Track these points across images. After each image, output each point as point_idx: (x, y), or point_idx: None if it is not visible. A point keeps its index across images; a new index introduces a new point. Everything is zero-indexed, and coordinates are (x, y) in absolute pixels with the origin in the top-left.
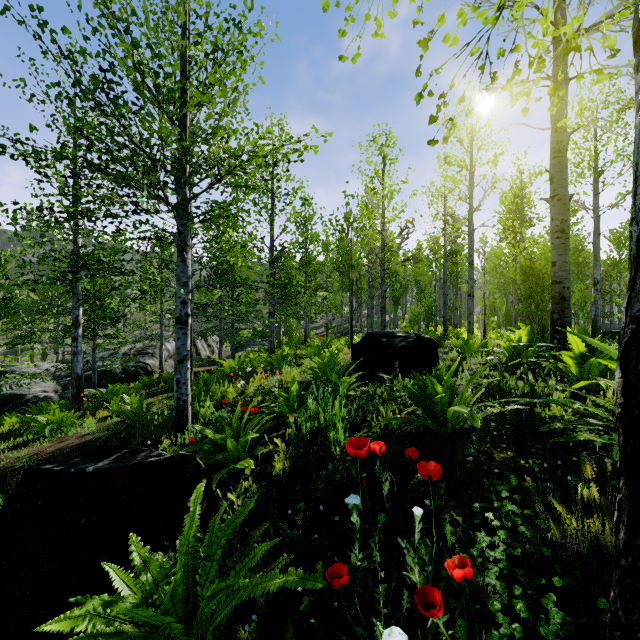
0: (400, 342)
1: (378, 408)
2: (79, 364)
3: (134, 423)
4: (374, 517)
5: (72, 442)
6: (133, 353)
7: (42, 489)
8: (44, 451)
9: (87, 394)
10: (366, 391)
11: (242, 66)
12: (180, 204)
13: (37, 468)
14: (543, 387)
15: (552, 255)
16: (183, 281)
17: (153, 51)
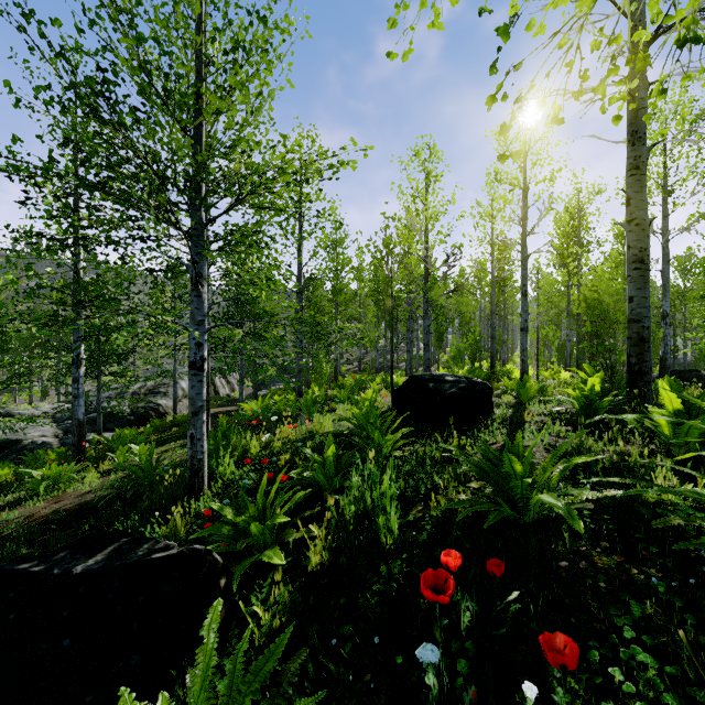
0: (450, 388)
1: (432, 477)
2: (80, 408)
3: (142, 480)
4: (451, 661)
5: (70, 502)
6: (143, 392)
7: (15, 598)
8: (37, 514)
9: (91, 440)
10: (414, 451)
11: (267, 67)
12: (194, 229)
13: (10, 569)
14: (635, 455)
15: (629, 289)
16: (198, 319)
17: (161, 47)
